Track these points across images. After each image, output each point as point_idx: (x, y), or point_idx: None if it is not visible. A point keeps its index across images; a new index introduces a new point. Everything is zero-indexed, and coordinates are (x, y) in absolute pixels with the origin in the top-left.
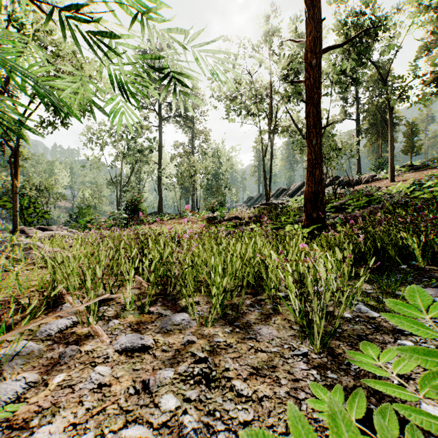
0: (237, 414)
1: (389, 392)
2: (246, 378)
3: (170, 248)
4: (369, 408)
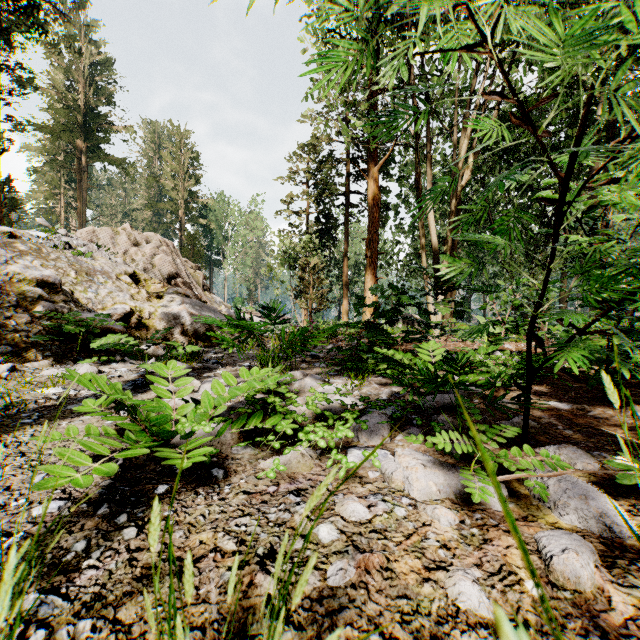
0: (250, 521)
1: (140, 449)
2: (214, 548)
3: (512, 636)
4: (112, 508)
